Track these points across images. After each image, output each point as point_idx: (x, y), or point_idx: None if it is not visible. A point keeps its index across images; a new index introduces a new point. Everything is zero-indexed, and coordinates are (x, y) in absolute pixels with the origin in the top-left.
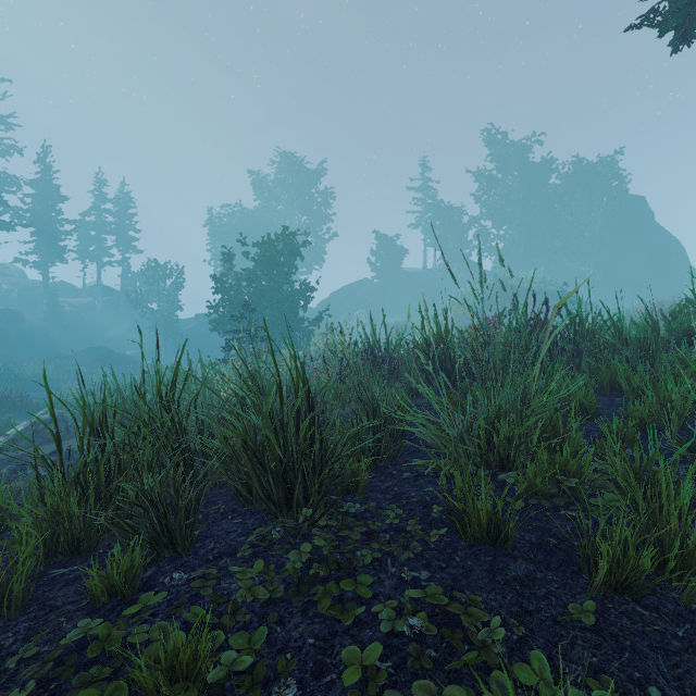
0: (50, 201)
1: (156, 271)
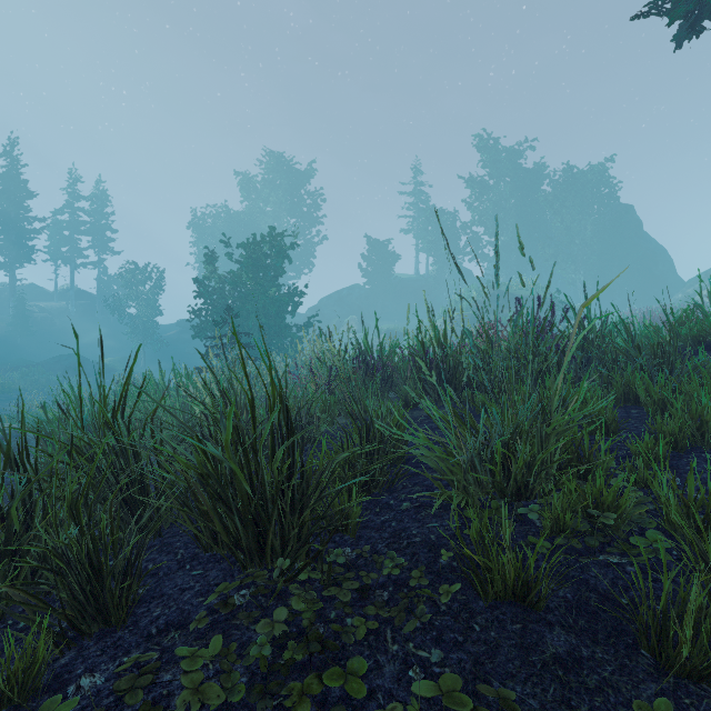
0: (17, 197)
1: (134, 274)
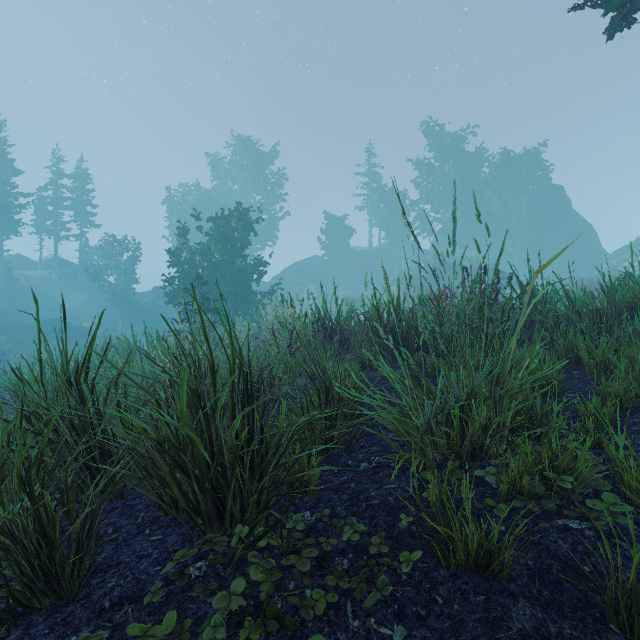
0: (5, 175)
1: (113, 245)
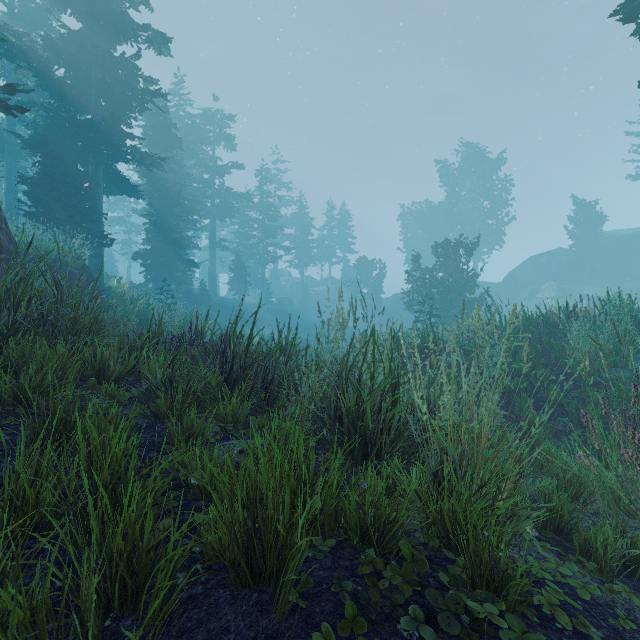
0: (305, 227)
1: (365, 265)
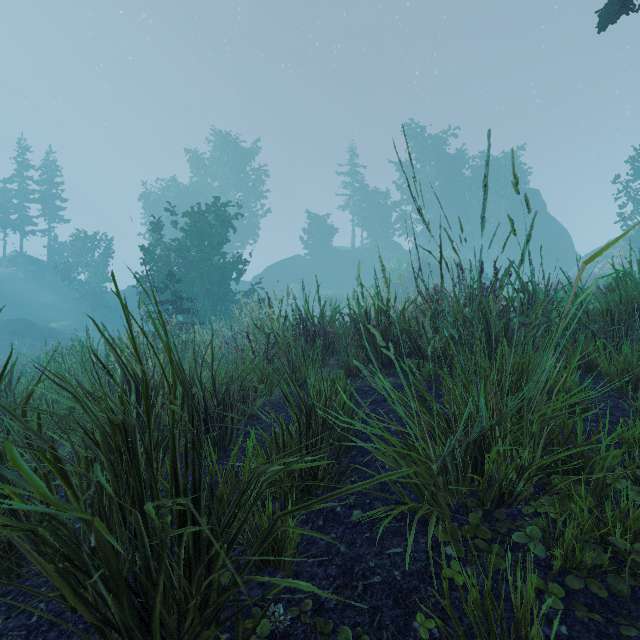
0: None
1: (83, 241)
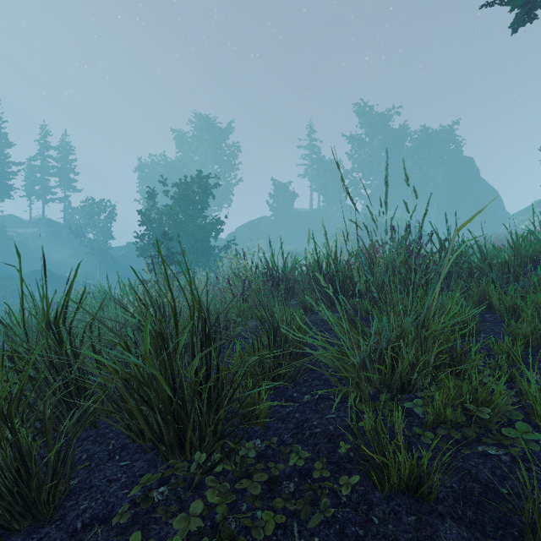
0: None
1: (92, 207)
